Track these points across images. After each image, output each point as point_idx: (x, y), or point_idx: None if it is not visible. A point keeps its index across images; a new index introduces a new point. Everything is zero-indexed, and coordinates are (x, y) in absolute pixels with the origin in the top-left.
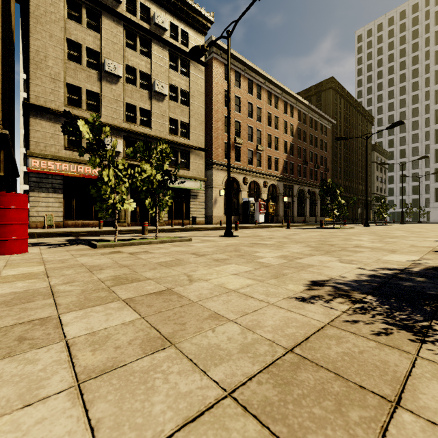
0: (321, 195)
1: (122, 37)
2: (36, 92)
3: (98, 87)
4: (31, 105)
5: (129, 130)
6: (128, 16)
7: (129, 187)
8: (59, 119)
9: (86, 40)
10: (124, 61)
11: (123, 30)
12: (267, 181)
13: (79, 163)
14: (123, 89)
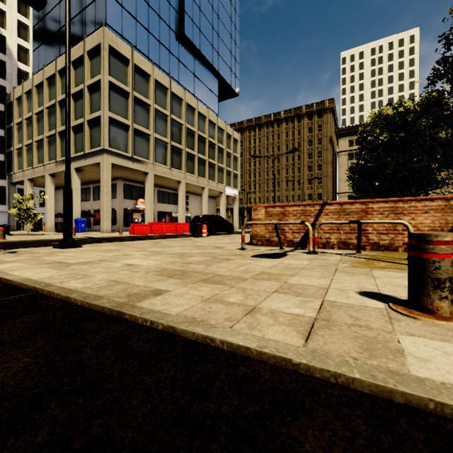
0: None
1: None
2: (340, 188)
3: None
4: (338, 193)
5: None
6: None
7: None
8: (346, 194)
9: None
10: None
11: None
12: None
13: None
14: None
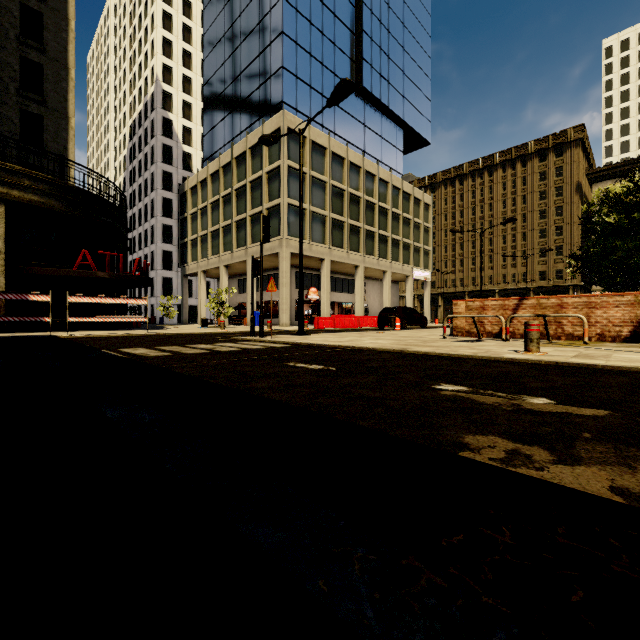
0: None
1: None
2: None
3: None
4: None
5: None
6: None
7: None
8: None
9: None
10: None
11: None
12: None
13: None
14: None
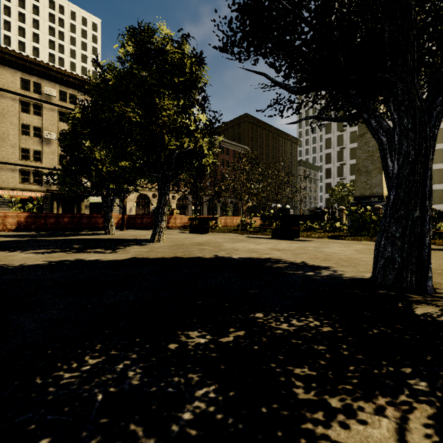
0: (233, 203)
1: (56, 116)
2: (3, 154)
3: (41, 147)
4: None
5: (60, 170)
6: (61, 103)
7: (61, 203)
8: (16, 167)
9: (33, 121)
10: (58, 129)
11: (57, 112)
12: (177, 195)
13: (28, 190)
14: (57, 146)
